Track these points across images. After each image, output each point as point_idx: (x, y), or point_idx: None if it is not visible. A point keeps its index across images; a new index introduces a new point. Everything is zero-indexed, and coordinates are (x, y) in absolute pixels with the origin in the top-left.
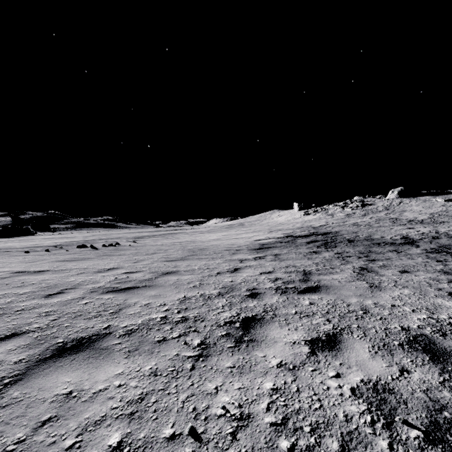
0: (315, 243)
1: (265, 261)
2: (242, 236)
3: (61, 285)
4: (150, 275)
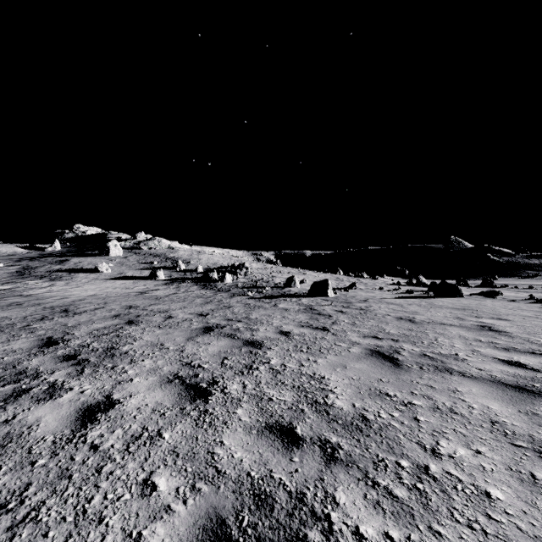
0: None
1: None
2: None
3: (411, 338)
4: (487, 373)
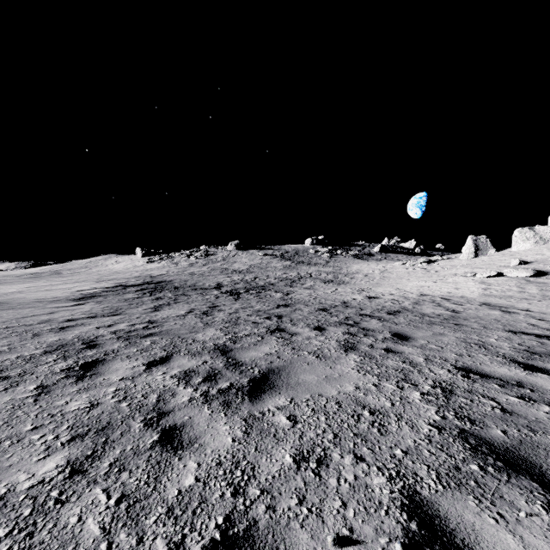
0: (144, 291)
1: (84, 306)
2: (59, 288)
3: None
4: None
